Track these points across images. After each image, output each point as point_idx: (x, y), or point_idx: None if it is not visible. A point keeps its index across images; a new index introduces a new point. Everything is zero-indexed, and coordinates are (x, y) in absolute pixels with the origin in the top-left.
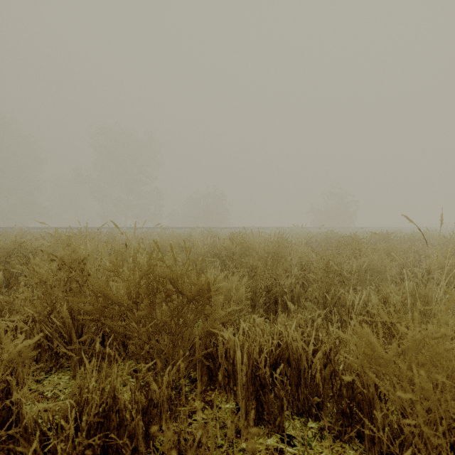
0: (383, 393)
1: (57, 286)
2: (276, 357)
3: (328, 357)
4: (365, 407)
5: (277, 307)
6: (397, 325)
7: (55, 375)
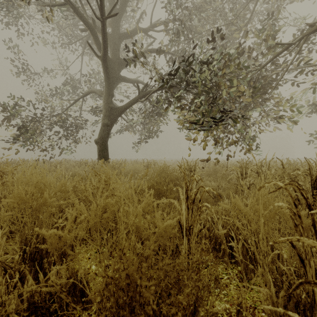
0: None
1: None
2: None
3: None
4: None
5: None
6: None
7: None
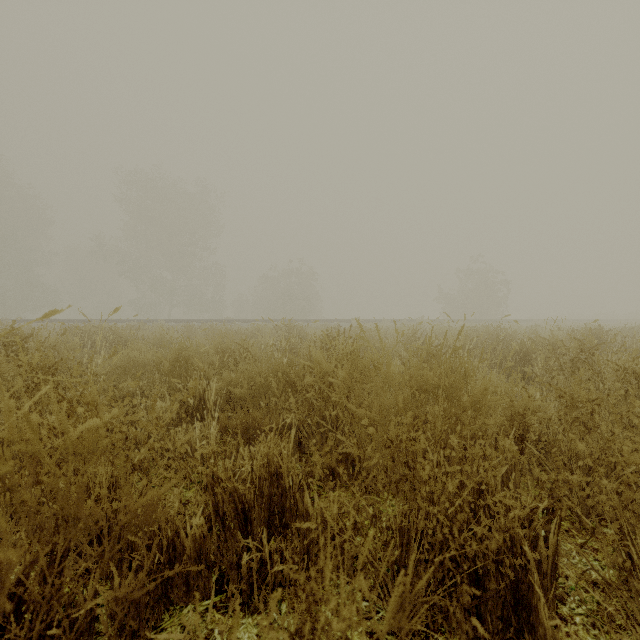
0: None
1: None
2: None
3: None
4: None
5: (488, 597)
6: None
7: None
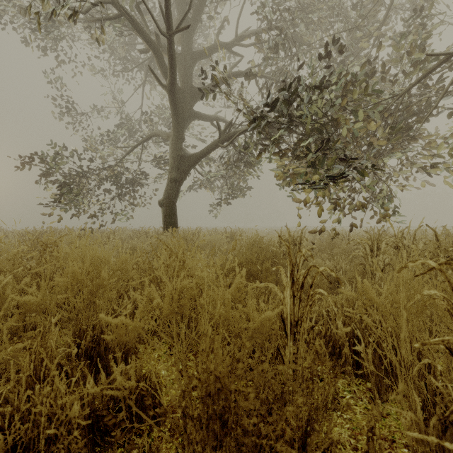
0: None
1: None
2: None
3: None
4: None
5: None
6: None
7: None
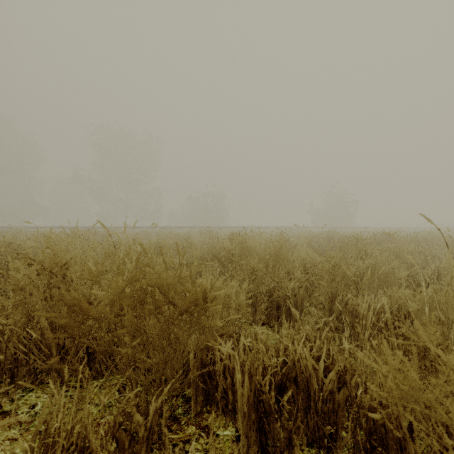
0: (417, 432)
1: (35, 294)
2: (281, 377)
3: (340, 377)
4: (393, 447)
5: (280, 313)
6: (430, 345)
7: (33, 393)
